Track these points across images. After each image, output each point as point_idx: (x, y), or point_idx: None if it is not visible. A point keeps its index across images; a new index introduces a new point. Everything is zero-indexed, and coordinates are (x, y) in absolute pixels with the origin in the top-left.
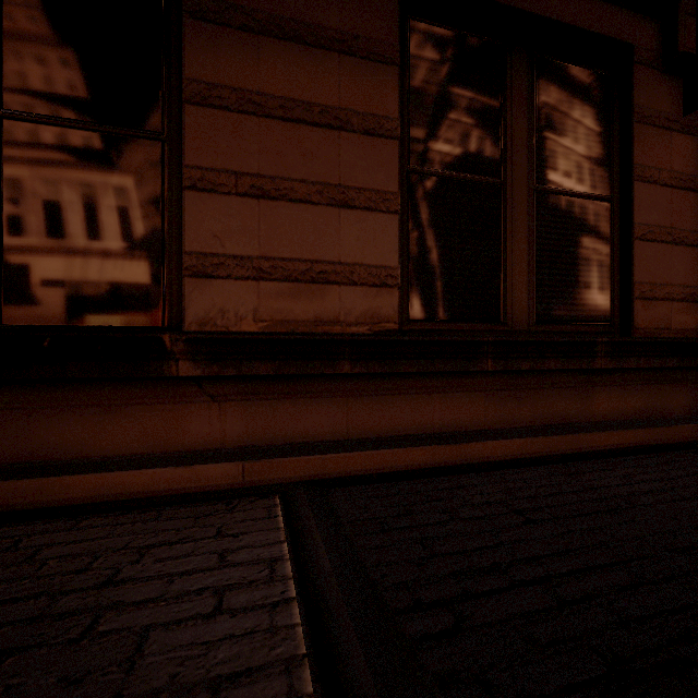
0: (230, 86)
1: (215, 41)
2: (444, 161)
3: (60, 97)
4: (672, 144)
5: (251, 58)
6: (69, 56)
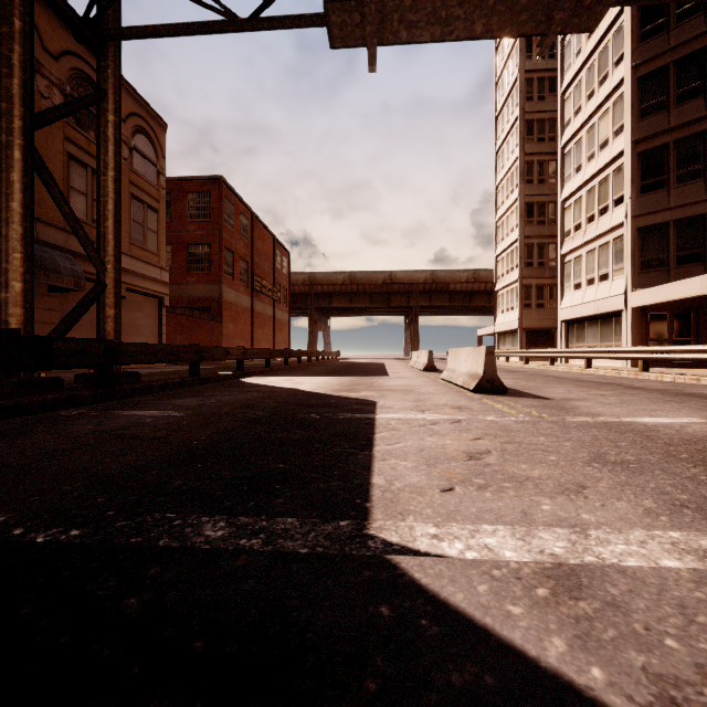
0: None
1: None
2: None
3: None
4: (45, 299)
5: None
6: None
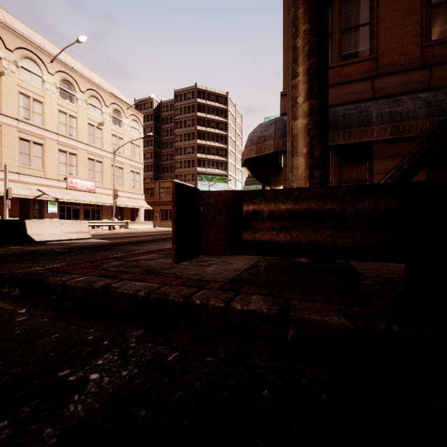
0: (382, 169)
1: (379, 162)
2: (441, 172)
3: (350, 177)
4: None
5: (387, 163)
6: (351, 170)
